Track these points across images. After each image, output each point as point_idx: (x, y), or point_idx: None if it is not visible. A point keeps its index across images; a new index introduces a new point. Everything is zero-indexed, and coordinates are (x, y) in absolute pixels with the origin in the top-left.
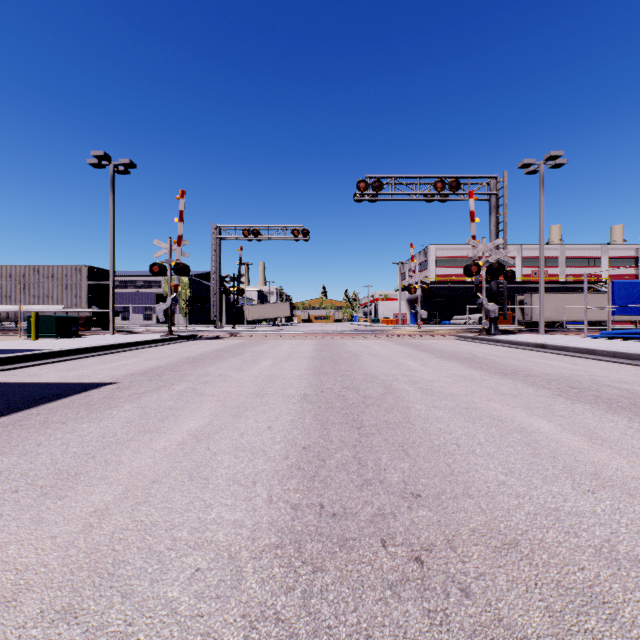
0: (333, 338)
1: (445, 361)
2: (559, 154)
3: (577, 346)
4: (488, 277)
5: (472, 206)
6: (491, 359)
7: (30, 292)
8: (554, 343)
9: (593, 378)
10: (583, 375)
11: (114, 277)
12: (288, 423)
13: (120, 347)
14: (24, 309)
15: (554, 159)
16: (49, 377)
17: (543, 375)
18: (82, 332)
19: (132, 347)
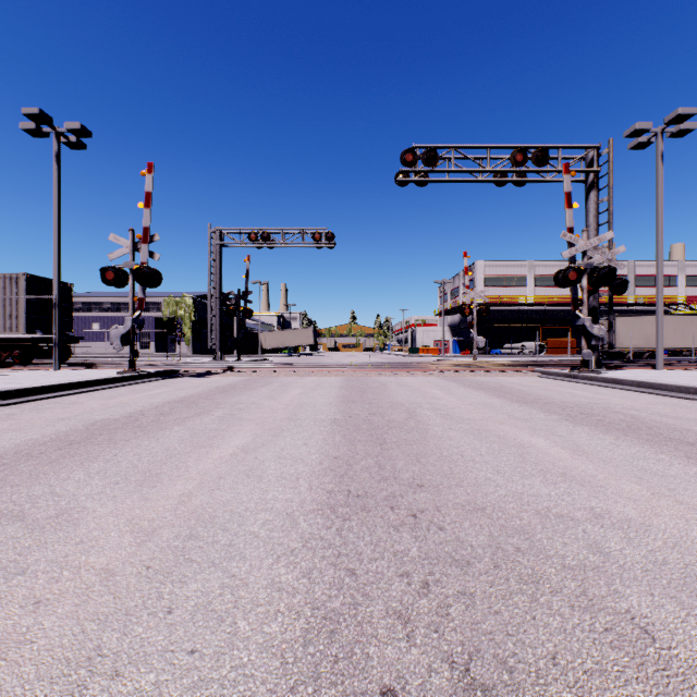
0: (367, 375)
1: (606, 436)
2: (690, 112)
3: None
4: (588, 288)
5: (568, 185)
6: (686, 428)
7: None
8: None
9: None
10: None
11: (60, 289)
12: None
13: (14, 396)
14: None
15: (680, 122)
16: None
17: None
18: (19, 366)
19: (41, 394)
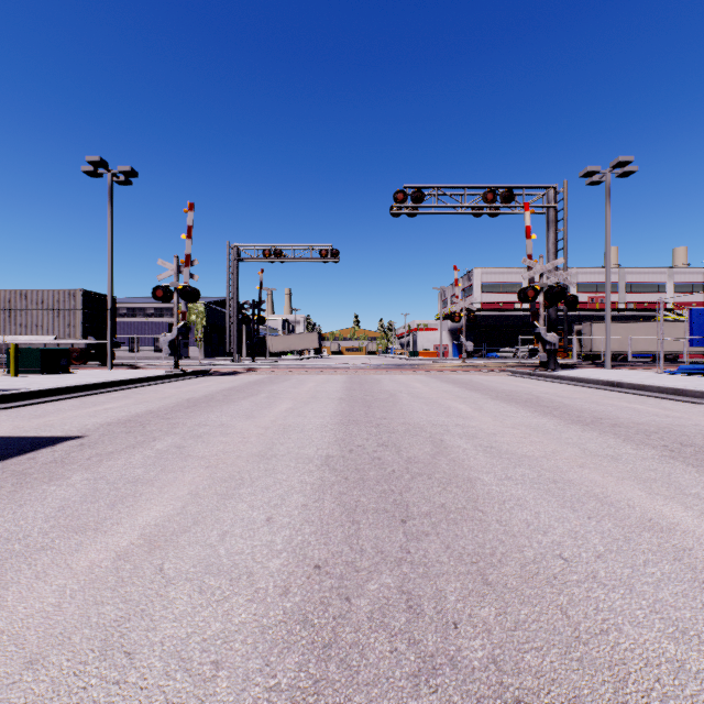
0: (366, 374)
1: (503, 404)
2: (629, 160)
3: (661, 385)
4: (546, 303)
5: (528, 220)
6: (559, 401)
7: (16, 320)
8: (630, 381)
9: (701, 429)
10: (685, 425)
11: (113, 303)
12: (298, 510)
13: (112, 385)
14: (9, 340)
15: (622, 166)
16: (0, 428)
17: (634, 425)
18: (76, 367)
19: (127, 385)
